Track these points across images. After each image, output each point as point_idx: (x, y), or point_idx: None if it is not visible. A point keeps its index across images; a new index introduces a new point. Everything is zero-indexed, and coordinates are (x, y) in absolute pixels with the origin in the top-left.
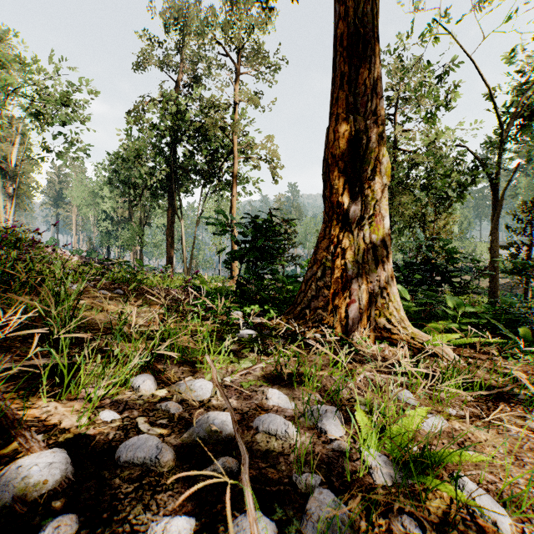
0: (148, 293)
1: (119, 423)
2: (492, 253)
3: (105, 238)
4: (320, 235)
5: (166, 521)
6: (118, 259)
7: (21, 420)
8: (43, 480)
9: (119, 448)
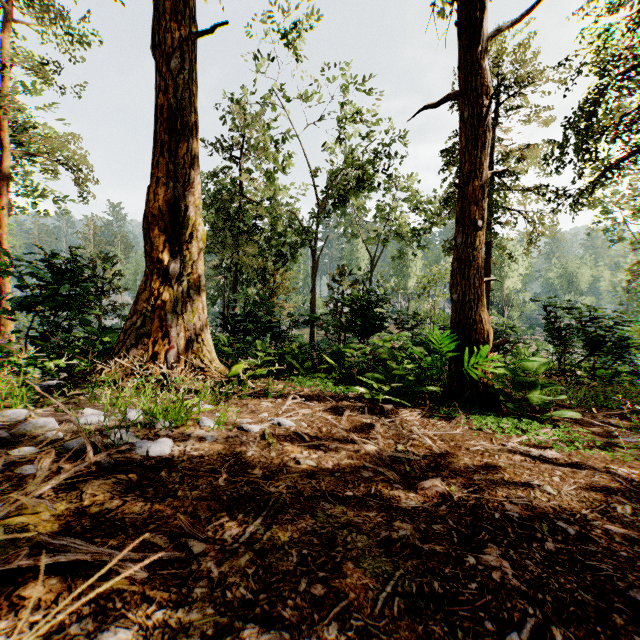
0: None
1: None
2: (312, 307)
3: None
4: (141, 287)
5: (20, 448)
6: None
7: None
8: None
9: None
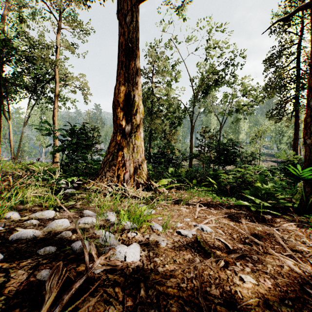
0: None
1: (5, 230)
2: (190, 149)
3: None
4: (111, 139)
5: (44, 248)
6: None
7: None
8: None
9: (11, 237)
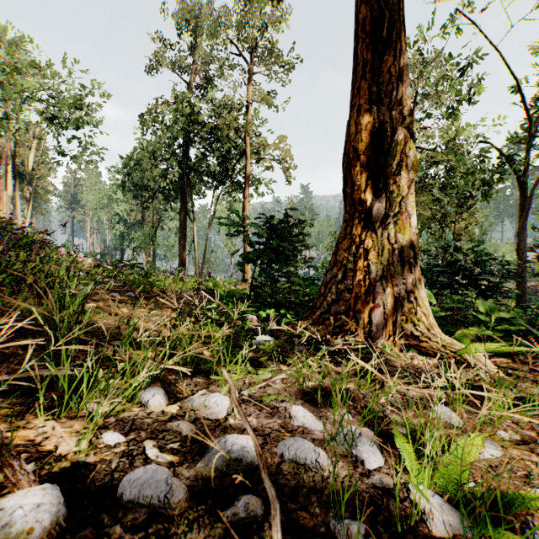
0: (160, 296)
1: (124, 448)
2: (519, 254)
3: (119, 240)
4: (341, 235)
5: None
6: (130, 261)
7: (8, 447)
8: (28, 527)
9: (122, 482)
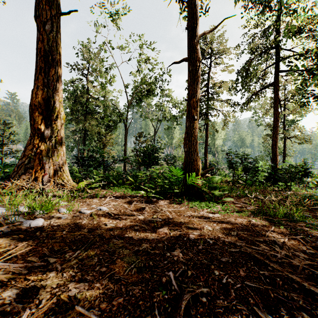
0: None
1: None
2: (124, 153)
3: None
4: (28, 143)
5: None
6: None
7: None
8: None
9: None
